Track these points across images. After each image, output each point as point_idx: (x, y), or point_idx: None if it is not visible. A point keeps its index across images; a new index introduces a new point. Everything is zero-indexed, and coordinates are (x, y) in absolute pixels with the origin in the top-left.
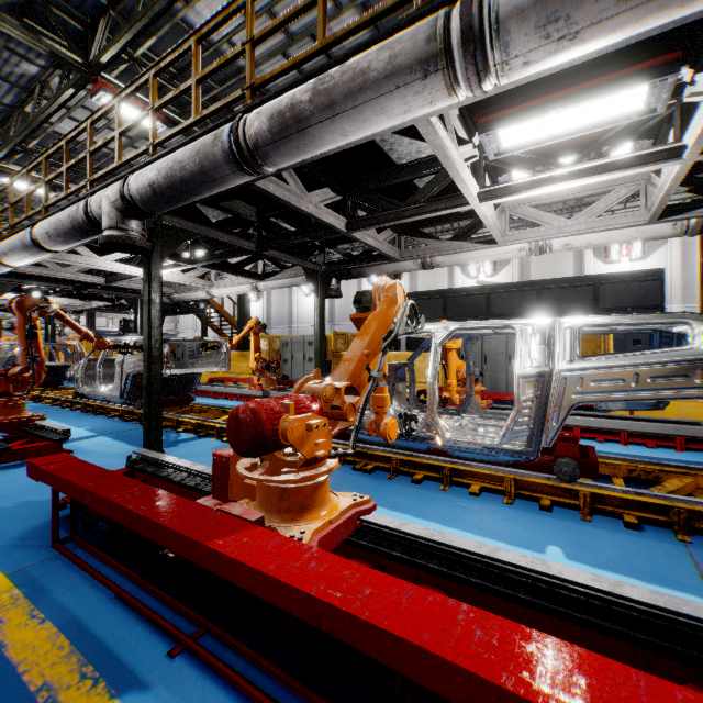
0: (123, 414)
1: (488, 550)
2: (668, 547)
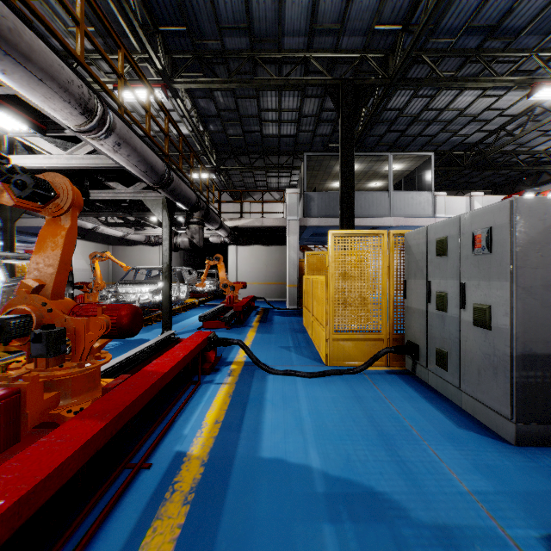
0: None
1: (110, 364)
2: None
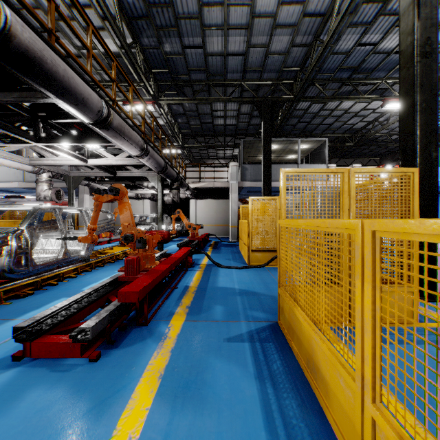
0: None
1: None
2: (113, 265)
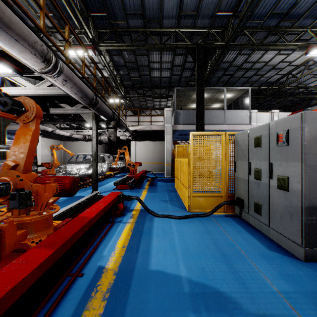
0: None
1: (60, 211)
2: None
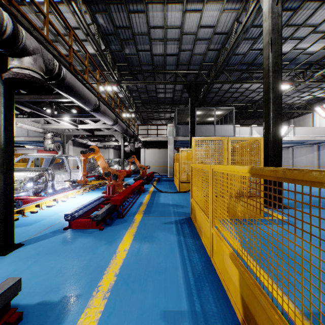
0: None
1: None
2: (94, 191)
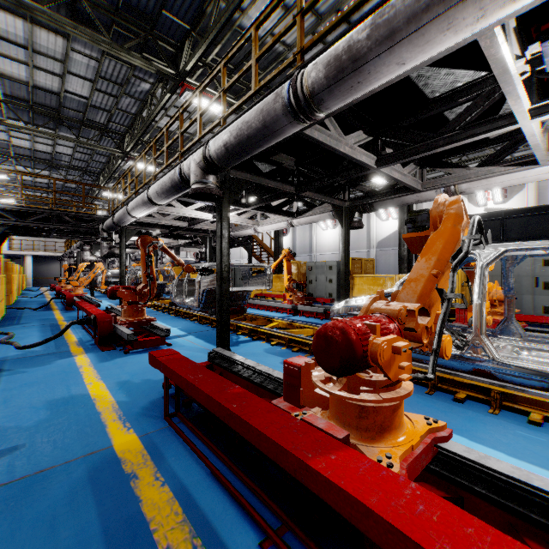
0: (200, 319)
1: None
2: None
